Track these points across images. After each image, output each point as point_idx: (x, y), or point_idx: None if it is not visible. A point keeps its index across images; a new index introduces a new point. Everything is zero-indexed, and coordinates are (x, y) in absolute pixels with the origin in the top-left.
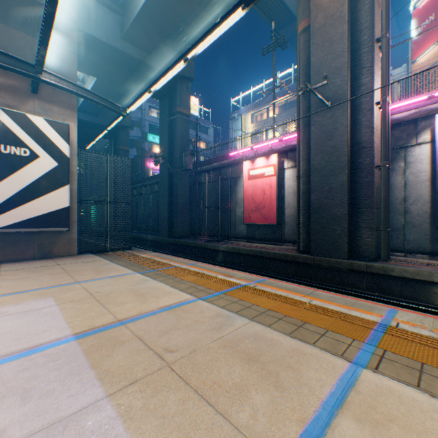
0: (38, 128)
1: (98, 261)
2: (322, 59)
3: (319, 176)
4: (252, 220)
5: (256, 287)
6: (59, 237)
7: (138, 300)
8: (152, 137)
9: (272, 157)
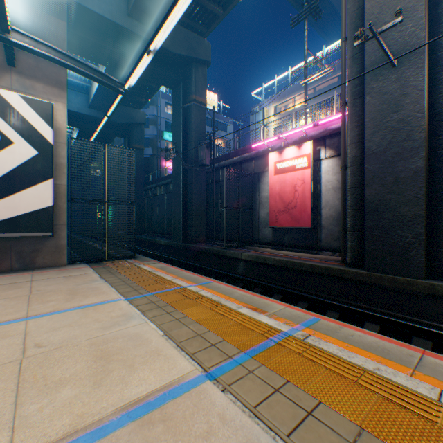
0: (11, 106)
1: (84, 275)
2: (383, 1)
3: (379, 163)
4: (279, 223)
5: (309, 340)
6: (44, 243)
7: (91, 377)
8: (169, 135)
9: (305, 145)
